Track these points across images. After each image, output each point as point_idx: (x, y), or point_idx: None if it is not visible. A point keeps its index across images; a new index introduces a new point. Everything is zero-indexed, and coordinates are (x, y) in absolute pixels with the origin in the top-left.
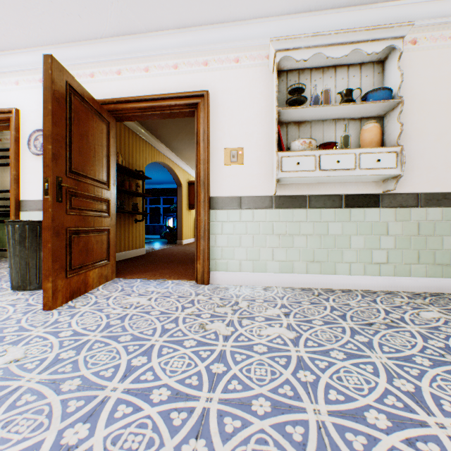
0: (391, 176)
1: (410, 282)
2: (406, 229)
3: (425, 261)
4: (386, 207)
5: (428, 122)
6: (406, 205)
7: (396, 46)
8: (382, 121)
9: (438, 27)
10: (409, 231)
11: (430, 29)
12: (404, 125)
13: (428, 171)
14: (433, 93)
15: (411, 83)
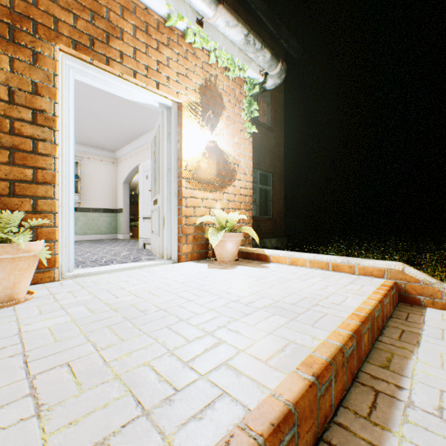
0: (79, 202)
1: (88, 237)
2: (87, 219)
3: (93, 230)
4: (80, 212)
5: (94, 185)
6: (87, 211)
7: (79, 162)
8: (78, 183)
9: (97, 156)
10: (88, 220)
11: (95, 156)
12: (86, 185)
13: (94, 201)
14: (95, 176)
15: (88, 172)
